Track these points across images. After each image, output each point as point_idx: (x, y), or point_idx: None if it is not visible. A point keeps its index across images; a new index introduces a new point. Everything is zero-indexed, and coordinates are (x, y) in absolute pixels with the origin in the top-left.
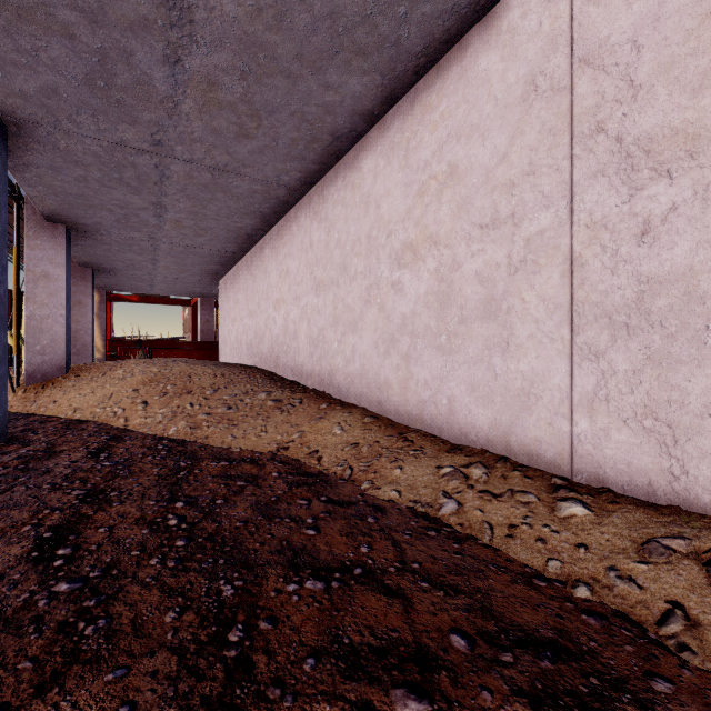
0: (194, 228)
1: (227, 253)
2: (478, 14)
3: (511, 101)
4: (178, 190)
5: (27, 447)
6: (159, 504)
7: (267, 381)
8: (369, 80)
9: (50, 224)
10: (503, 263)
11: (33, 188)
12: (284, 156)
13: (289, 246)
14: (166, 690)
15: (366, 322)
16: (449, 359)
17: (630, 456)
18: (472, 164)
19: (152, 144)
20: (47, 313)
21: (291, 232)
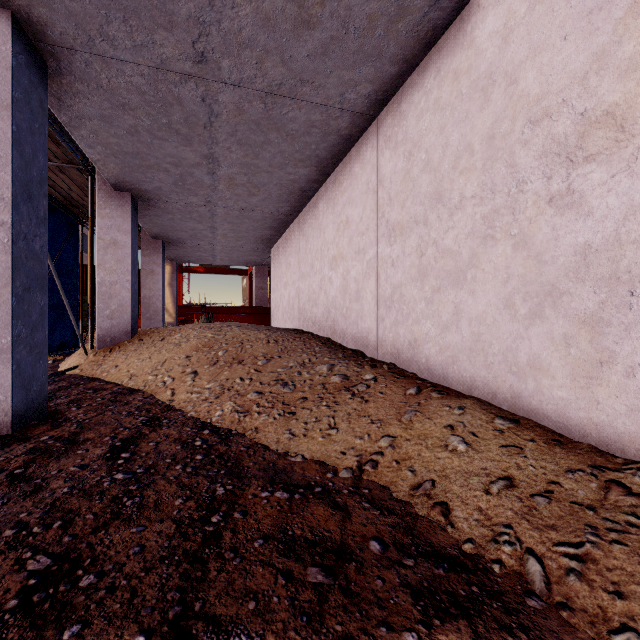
0: (247, 186)
1: (279, 215)
2: None
3: None
4: (228, 134)
5: (54, 429)
6: None
7: (325, 350)
8: None
9: (118, 193)
10: None
11: (93, 149)
12: (354, 54)
13: (349, 191)
14: None
15: (483, 269)
16: None
17: None
18: None
19: (195, 63)
20: (115, 279)
21: (352, 175)
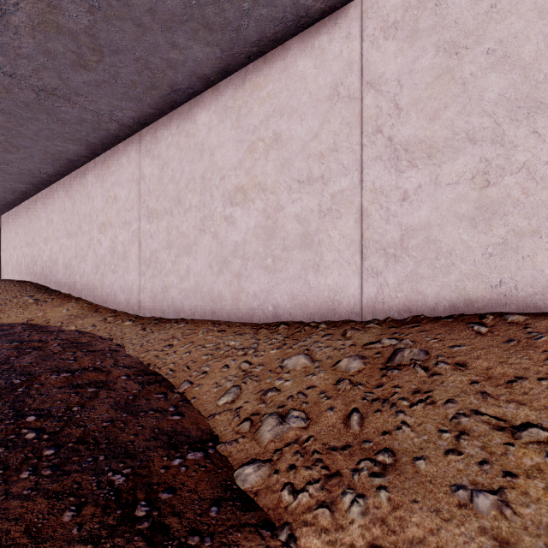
0: None
1: (6, 199)
2: (120, 140)
3: (129, 179)
4: None
5: None
6: None
7: (34, 290)
8: (80, 147)
9: None
10: (127, 239)
11: None
12: (40, 162)
13: (53, 205)
14: None
15: (89, 257)
16: (115, 275)
17: (149, 305)
18: (121, 197)
19: None
20: None
21: (54, 198)
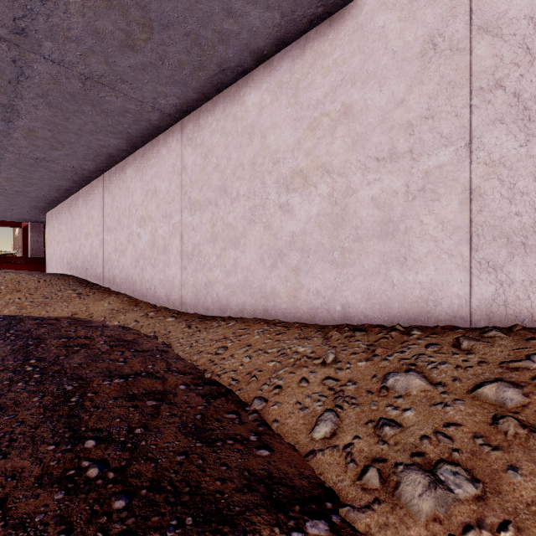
0: (23, 182)
1: (51, 197)
2: (160, 131)
3: (170, 171)
4: (10, 164)
5: None
6: (1, 332)
7: (76, 284)
8: (120, 141)
9: None
10: (168, 232)
11: None
12: (83, 158)
13: (93, 201)
14: (9, 353)
15: (128, 251)
16: (154, 270)
17: (191, 300)
18: (161, 190)
19: None
20: None
21: (94, 194)
